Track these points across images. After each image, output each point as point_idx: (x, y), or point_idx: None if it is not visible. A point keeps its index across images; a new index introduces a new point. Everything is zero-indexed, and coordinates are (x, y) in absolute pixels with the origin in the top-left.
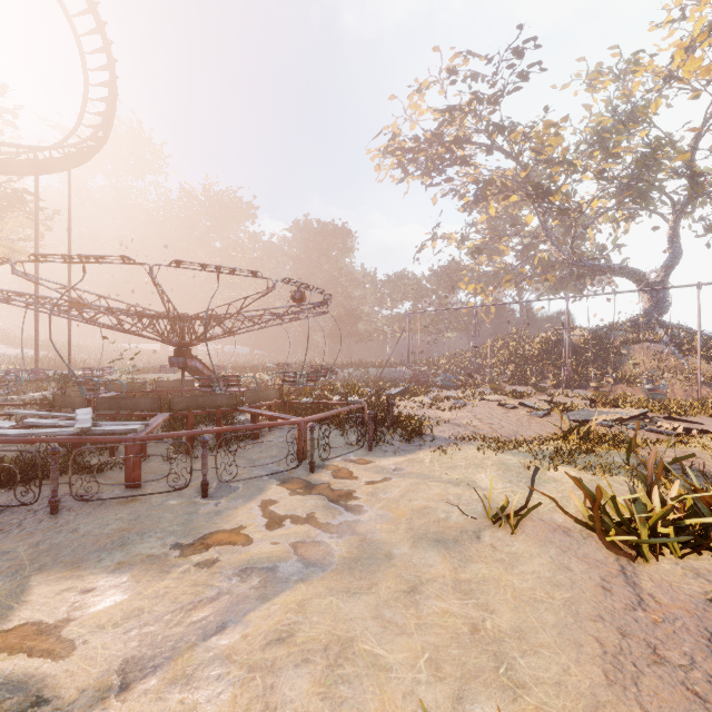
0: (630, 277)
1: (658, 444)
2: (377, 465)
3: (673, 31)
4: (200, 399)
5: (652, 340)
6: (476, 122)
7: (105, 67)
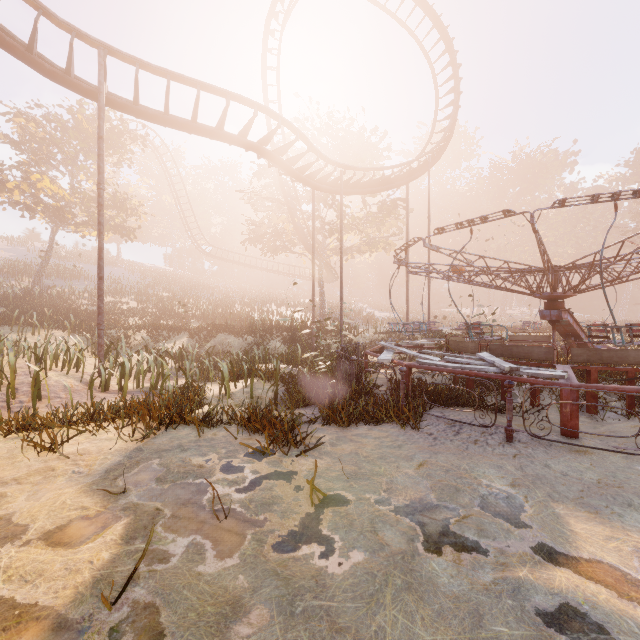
0: None
1: None
2: None
3: None
4: (604, 354)
5: None
6: None
7: (450, 77)
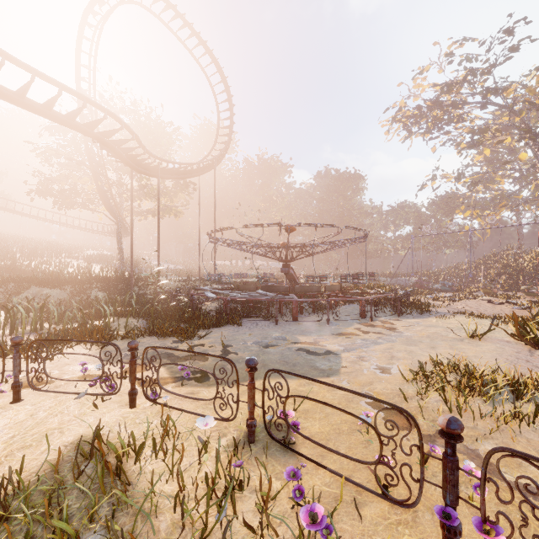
0: None
1: None
2: (405, 321)
3: None
4: (306, 288)
5: None
6: (471, 89)
7: (228, 109)
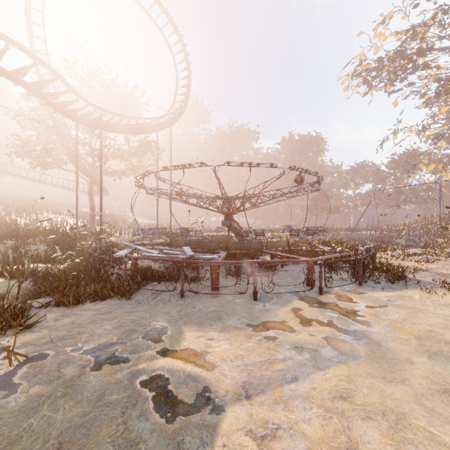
0: None
1: None
2: (370, 296)
3: None
4: (242, 244)
5: None
6: (440, 31)
7: (185, 68)
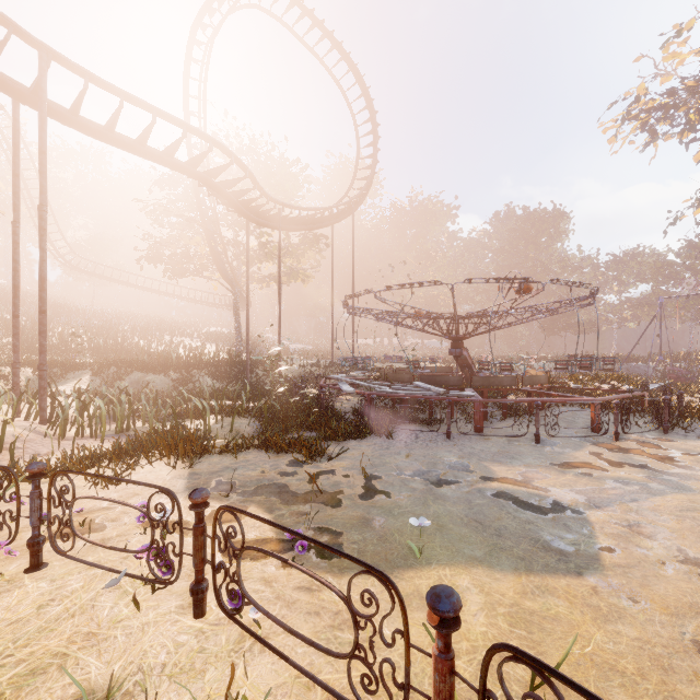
0: None
1: None
2: (684, 444)
3: None
4: (491, 380)
5: None
6: None
7: (370, 132)
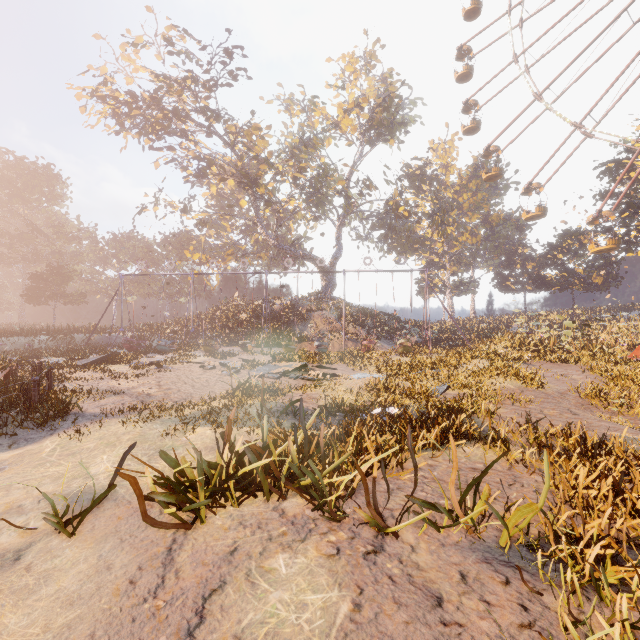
0: (314, 262)
1: (301, 389)
2: None
3: (339, 94)
4: None
5: (325, 309)
6: (194, 101)
7: None
